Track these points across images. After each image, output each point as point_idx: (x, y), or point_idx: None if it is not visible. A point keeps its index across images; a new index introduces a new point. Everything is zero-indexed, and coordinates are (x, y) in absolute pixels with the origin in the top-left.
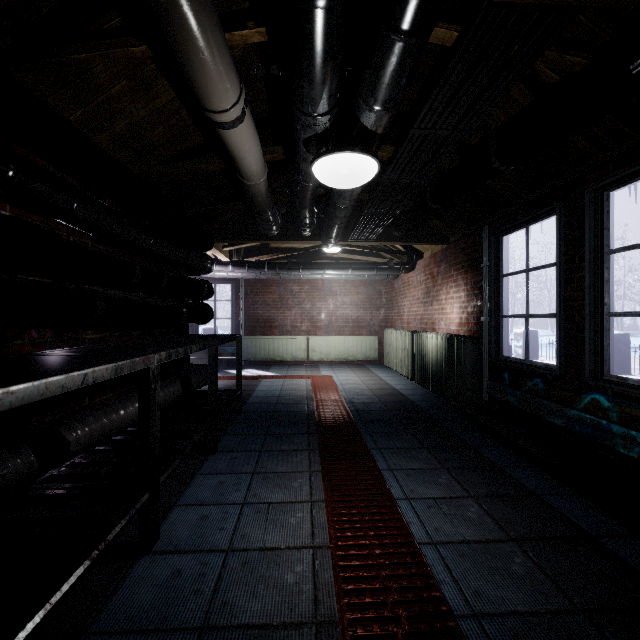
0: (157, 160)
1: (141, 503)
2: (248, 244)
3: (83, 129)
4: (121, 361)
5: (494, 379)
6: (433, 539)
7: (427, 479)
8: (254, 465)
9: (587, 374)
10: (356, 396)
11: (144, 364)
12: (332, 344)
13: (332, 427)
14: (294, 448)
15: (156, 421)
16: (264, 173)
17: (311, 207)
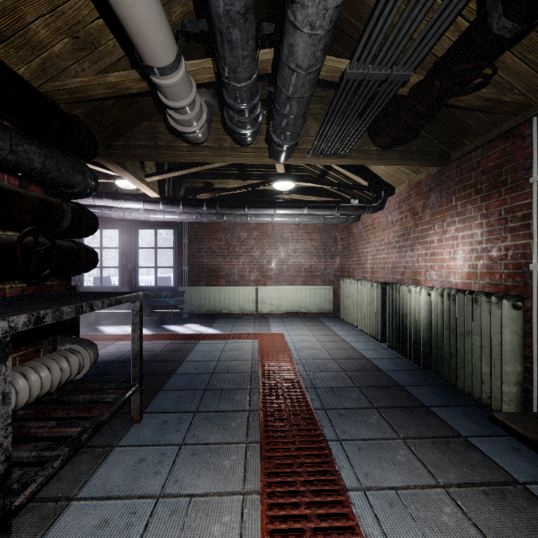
0: None
1: None
2: (177, 172)
3: None
4: None
5: None
6: None
7: None
8: None
9: None
10: (318, 373)
11: None
12: (283, 295)
13: (289, 466)
14: None
15: None
16: None
17: (248, 46)
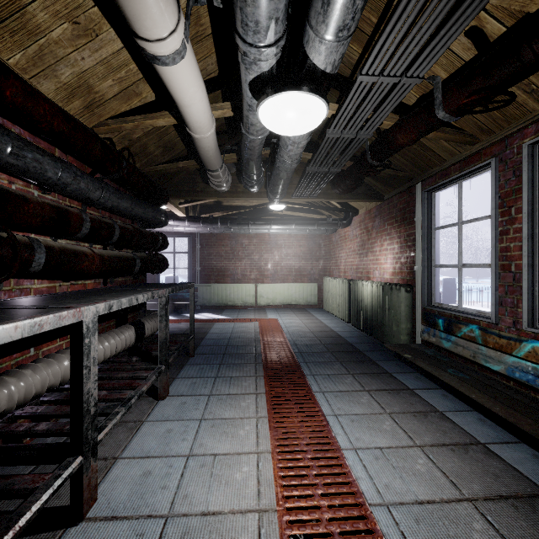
0: (109, 115)
1: (70, 470)
2: (202, 201)
3: (25, 75)
4: (40, 316)
5: (428, 324)
6: (384, 499)
7: (371, 426)
8: (202, 411)
9: (525, 322)
10: (299, 338)
11: (74, 318)
12: (277, 291)
13: (278, 369)
14: (242, 392)
15: (91, 377)
16: (212, 126)
17: (258, 163)
